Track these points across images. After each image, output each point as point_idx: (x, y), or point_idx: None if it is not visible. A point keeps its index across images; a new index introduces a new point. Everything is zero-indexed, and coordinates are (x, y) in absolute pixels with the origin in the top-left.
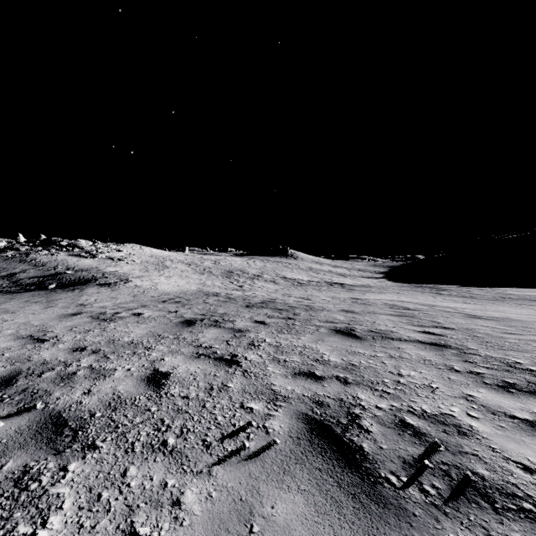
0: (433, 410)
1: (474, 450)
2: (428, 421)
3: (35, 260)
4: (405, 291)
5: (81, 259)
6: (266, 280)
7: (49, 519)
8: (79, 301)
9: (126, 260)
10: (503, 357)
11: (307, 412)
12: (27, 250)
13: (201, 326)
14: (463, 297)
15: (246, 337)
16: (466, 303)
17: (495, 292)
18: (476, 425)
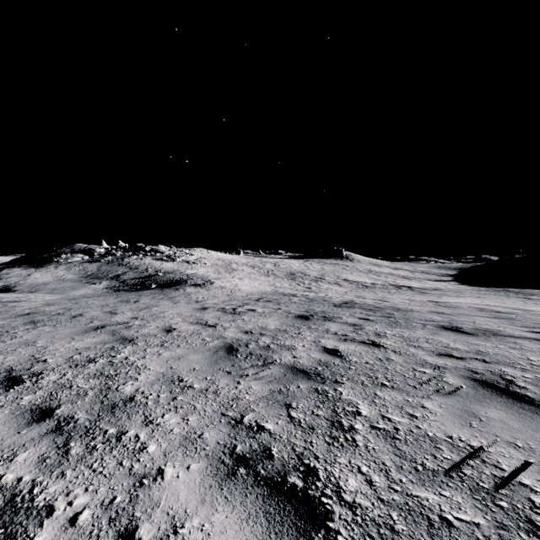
0: None
1: None
2: None
3: (129, 263)
4: (486, 295)
5: (163, 262)
6: (330, 283)
7: (358, 407)
8: (192, 298)
9: (199, 264)
10: None
11: (469, 376)
12: (121, 255)
13: (317, 320)
14: None
15: (367, 330)
16: None
17: None
18: None
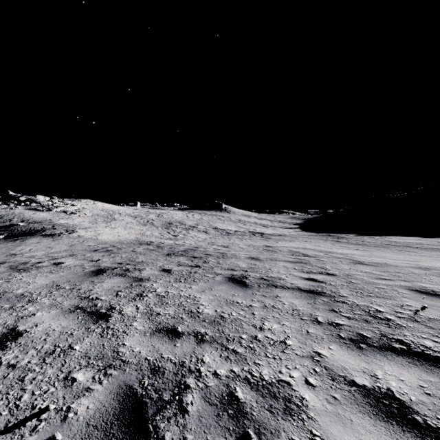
0: (271, 377)
1: None
2: (259, 393)
3: None
4: (312, 240)
5: (37, 212)
6: (199, 231)
7: None
8: (12, 250)
9: (79, 214)
10: (368, 304)
11: (134, 384)
12: None
13: (107, 275)
14: (356, 244)
15: (140, 287)
16: (357, 250)
17: (383, 240)
18: (309, 397)
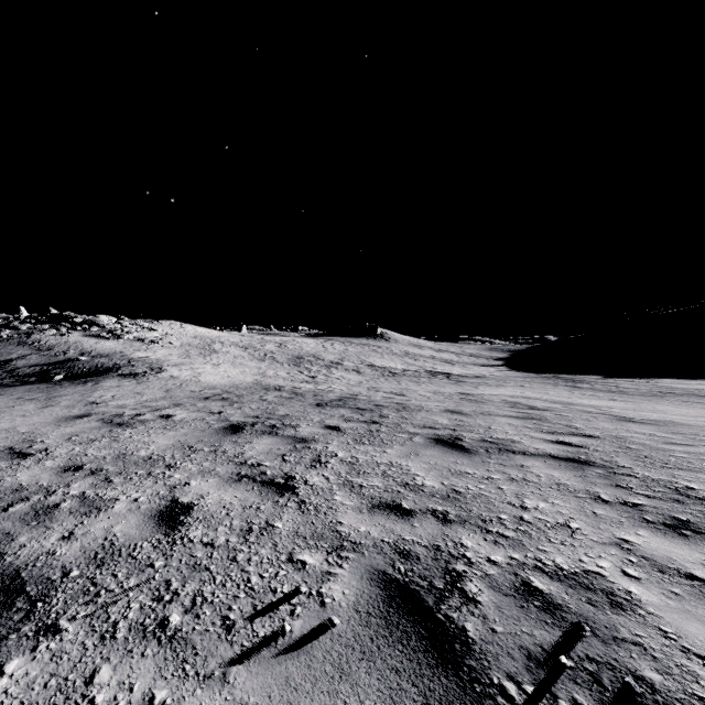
0: (572, 566)
1: (636, 636)
2: (565, 584)
3: (39, 342)
4: (532, 384)
5: (101, 340)
6: (347, 369)
7: None
8: (90, 397)
9: (162, 343)
10: (669, 479)
11: (386, 569)
12: (28, 329)
13: (250, 433)
14: (609, 392)
15: (311, 450)
16: (614, 400)
17: (651, 385)
18: (637, 590)
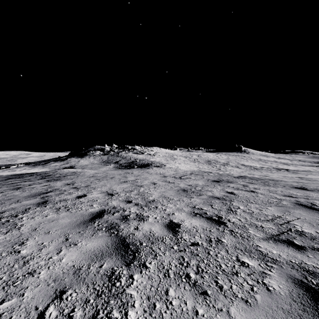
0: None
1: None
2: None
3: (121, 155)
4: None
5: (138, 155)
6: (232, 166)
7: (239, 207)
8: (157, 172)
9: (156, 155)
10: None
11: (295, 202)
12: (117, 151)
13: (224, 182)
14: None
15: (250, 186)
16: None
17: None
18: None
